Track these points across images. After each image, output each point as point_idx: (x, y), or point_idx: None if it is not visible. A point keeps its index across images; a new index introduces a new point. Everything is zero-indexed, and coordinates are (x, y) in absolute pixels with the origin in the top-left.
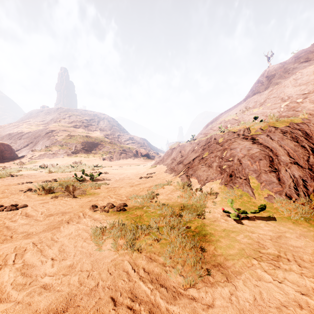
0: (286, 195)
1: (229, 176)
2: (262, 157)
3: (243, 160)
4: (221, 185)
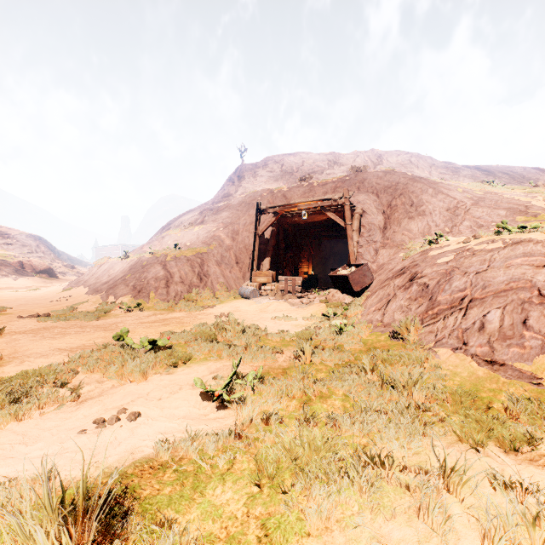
0: (167, 301)
1: (139, 292)
2: (163, 279)
3: (150, 280)
4: (131, 298)
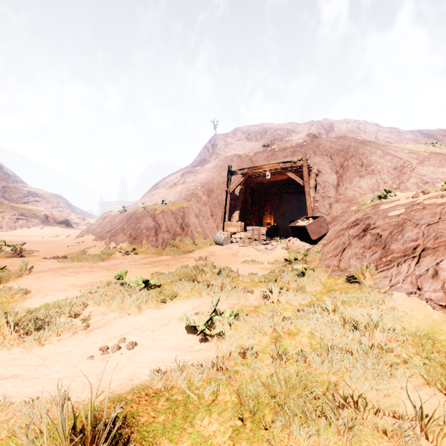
0: (156, 246)
1: (134, 239)
2: (153, 228)
3: (143, 230)
4: (128, 244)
